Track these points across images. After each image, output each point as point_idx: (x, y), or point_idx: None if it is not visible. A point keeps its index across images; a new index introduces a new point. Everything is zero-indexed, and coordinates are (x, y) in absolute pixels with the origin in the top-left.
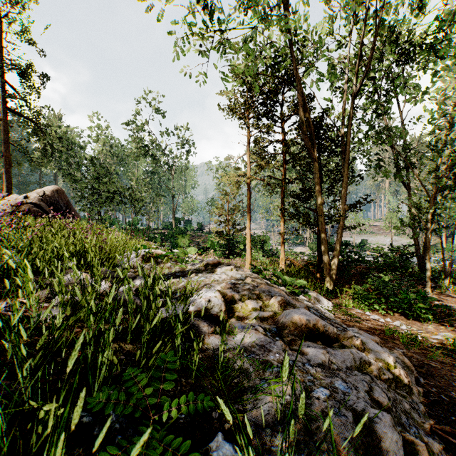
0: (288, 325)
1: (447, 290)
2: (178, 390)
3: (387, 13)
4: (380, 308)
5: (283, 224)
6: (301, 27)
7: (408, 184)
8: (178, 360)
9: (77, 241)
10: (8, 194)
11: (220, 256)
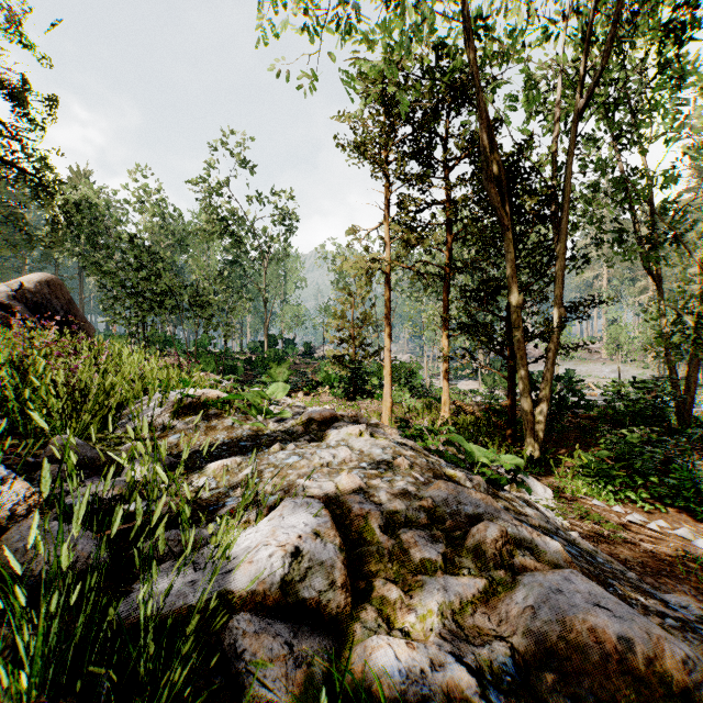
0: (553, 649)
1: None
2: None
3: None
4: (637, 497)
5: (446, 342)
6: None
7: (659, 276)
8: None
9: None
10: None
11: (340, 396)
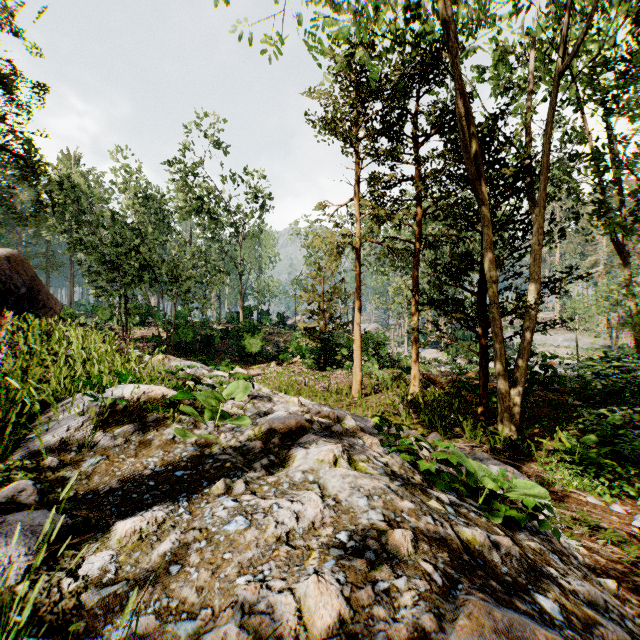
0: None
1: None
2: None
3: None
4: (634, 492)
5: (416, 317)
6: None
7: (626, 251)
8: None
9: None
10: None
11: (311, 366)
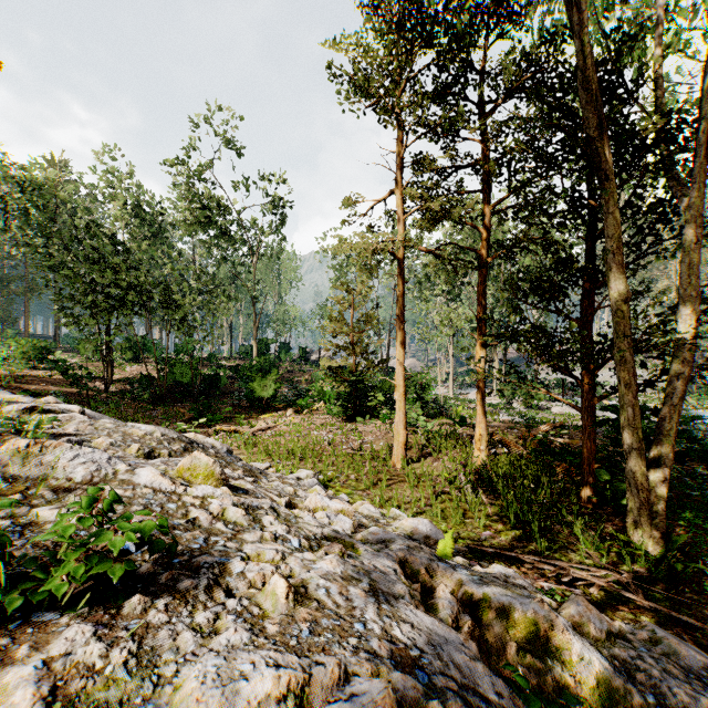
0: None
1: None
2: None
3: None
4: None
5: (483, 354)
6: None
7: None
8: None
9: None
10: None
11: (337, 415)
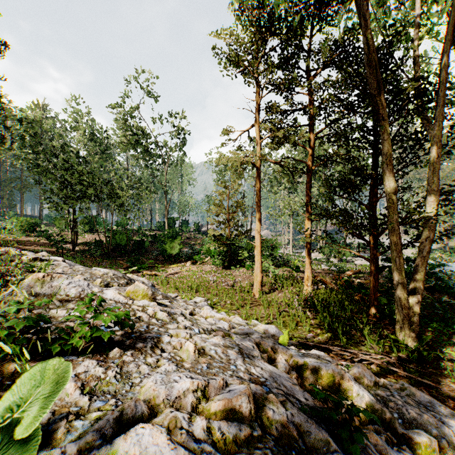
0: None
1: None
2: None
3: None
4: None
5: (309, 226)
6: None
7: None
8: None
9: None
10: None
11: (218, 265)
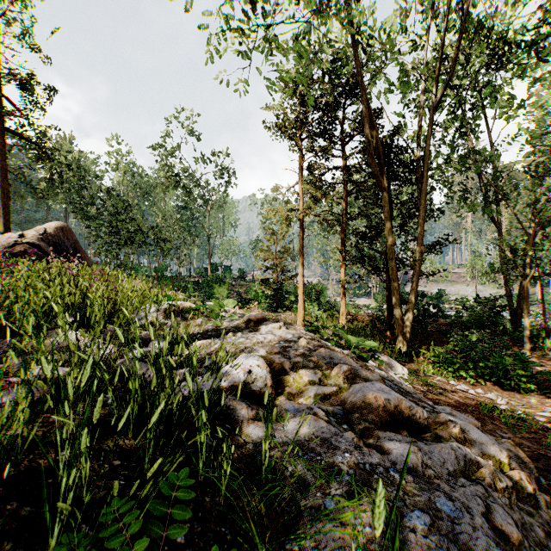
0: (360, 406)
1: (549, 352)
2: (198, 518)
3: (473, 8)
4: (467, 375)
5: (343, 269)
6: (366, 25)
7: (498, 221)
8: (201, 466)
9: (81, 290)
10: (3, 233)
11: (266, 309)
